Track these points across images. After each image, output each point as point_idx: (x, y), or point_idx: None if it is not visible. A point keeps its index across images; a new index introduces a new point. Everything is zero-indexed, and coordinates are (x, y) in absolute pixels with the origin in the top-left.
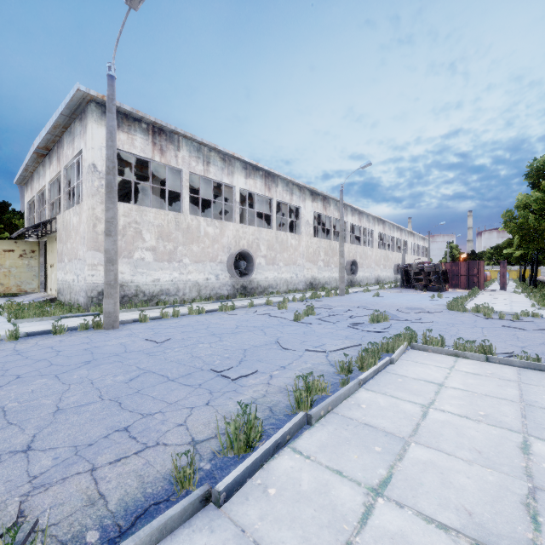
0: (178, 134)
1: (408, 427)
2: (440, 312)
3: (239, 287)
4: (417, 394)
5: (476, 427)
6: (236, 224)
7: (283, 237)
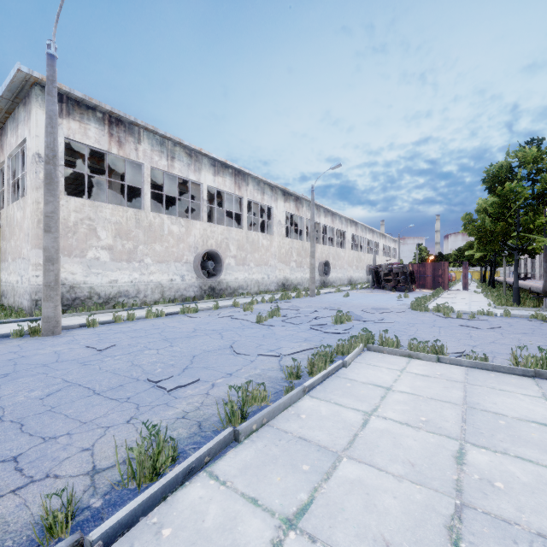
0: (138, 126)
1: (344, 438)
2: (403, 312)
3: (207, 288)
4: (362, 400)
5: (415, 435)
6: (203, 223)
7: (254, 237)
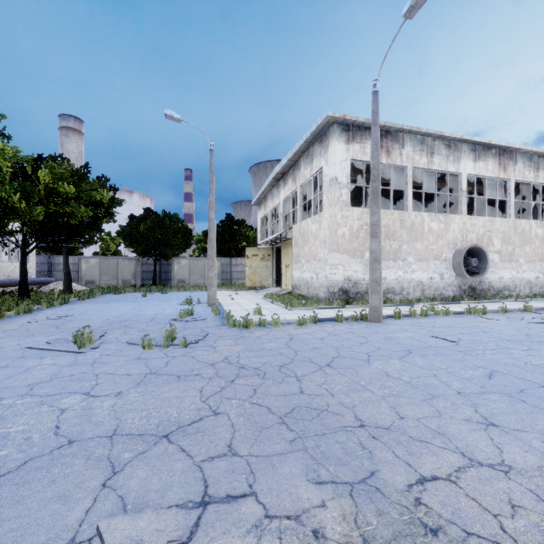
0: (402, 132)
1: None
2: None
3: (466, 288)
4: None
5: None
6: (462, 216)
7: (523, 226)
